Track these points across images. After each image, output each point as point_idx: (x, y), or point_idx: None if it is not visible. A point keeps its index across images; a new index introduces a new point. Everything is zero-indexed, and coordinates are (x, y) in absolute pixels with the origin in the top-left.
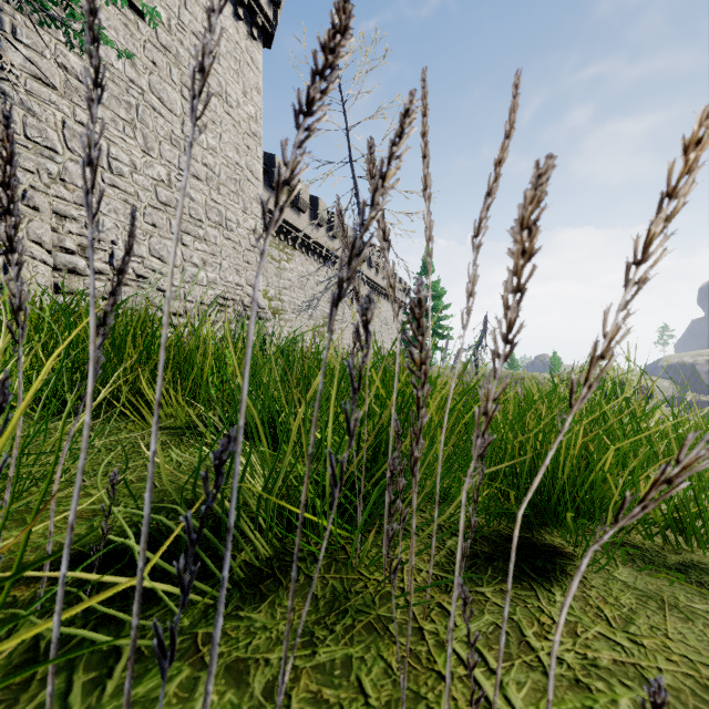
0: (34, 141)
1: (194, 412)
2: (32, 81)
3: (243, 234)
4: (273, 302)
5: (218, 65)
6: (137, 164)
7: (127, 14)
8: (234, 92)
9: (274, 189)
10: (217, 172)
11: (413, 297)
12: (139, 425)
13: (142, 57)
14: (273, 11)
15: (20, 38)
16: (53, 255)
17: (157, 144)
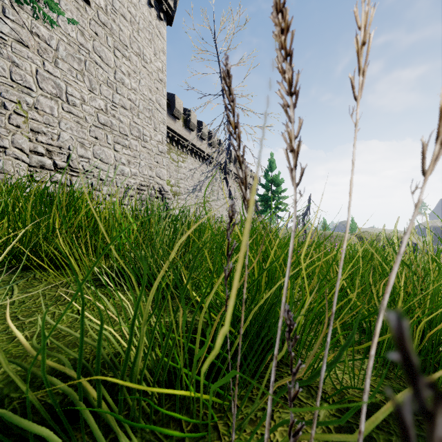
0: (17, 82)
1: (106, 265)
2: (16, 43)
3: (154, 144)
4: (173, 188)
5: (138, 36)
6: (85, 98)
7: (79, 2)
8: (148, 53)
9: (174, 116)
10: (137, 104)
11: (263, 184)
12: (58, 278)
13: (88, 29)
14: (173, 2)
15: (8, 15)
16: (30, 156)
17: (98, 86)
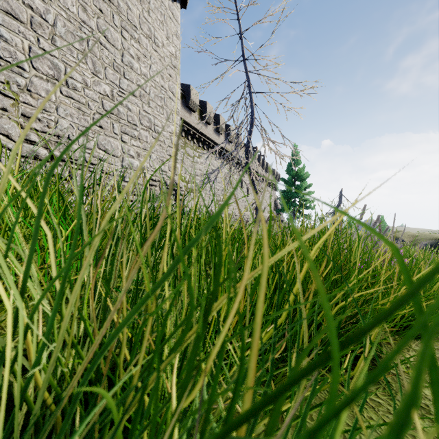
0: (6, 60)
1: None
2: (4, 15)
3: (166, 135)
4: (189, 185)
5: (148, 16)
6: (88, 82)
7: None
8: (160, 36)
9: (189, 109)
10: (148, 91)
11: (285, 179)
12: None
13: (91, 5)
14: None
15: None
16: None
17: (103, 69)
